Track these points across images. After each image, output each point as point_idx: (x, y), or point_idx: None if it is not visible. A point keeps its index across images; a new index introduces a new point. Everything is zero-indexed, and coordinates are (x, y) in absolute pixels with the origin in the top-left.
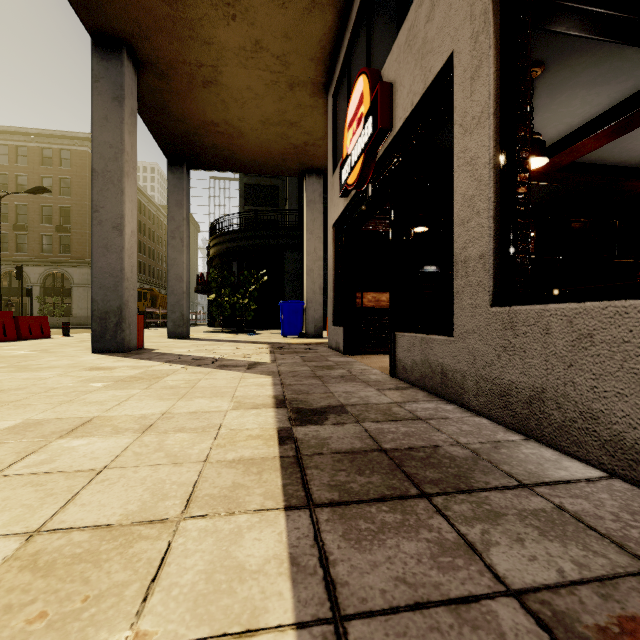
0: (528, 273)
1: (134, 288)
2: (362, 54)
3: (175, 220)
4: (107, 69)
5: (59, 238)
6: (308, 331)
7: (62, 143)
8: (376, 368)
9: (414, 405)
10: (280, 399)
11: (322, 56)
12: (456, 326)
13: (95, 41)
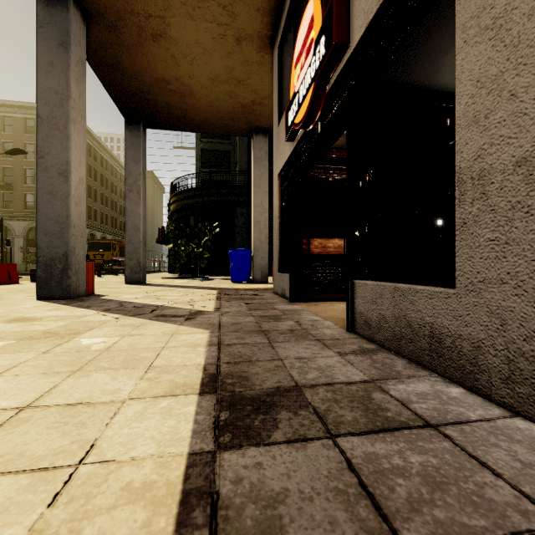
0: None
1: (82, 235)
2: None
3: (132, 175)
4: (52, 15)
5: None
6: (255, 277)
7: None
8: (327, 319)
9: (401, 386)
10: (210, 373)
11: (268, 6)
12: (461, 273)
13: None
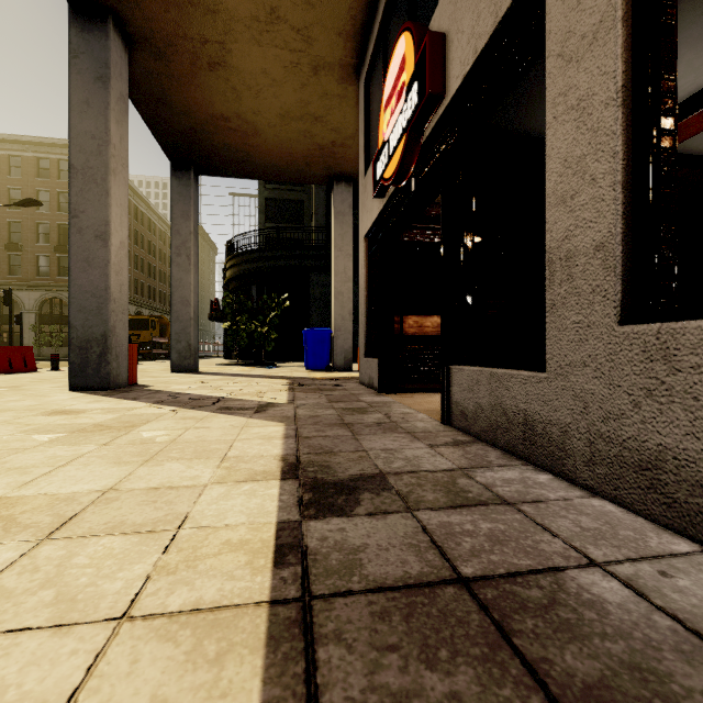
0: (674, 272)
1: (124, 311)
2: (402, 16)
3: (181, 234)
4: (88, 42)
5: (57, 259)
6: (336, 364)
7: (61, 153)
8: (422, 411)
9: (488, 474)
10: (290, 462)
11: (352, 29)
12: (551, 356)
13: (73, 8)
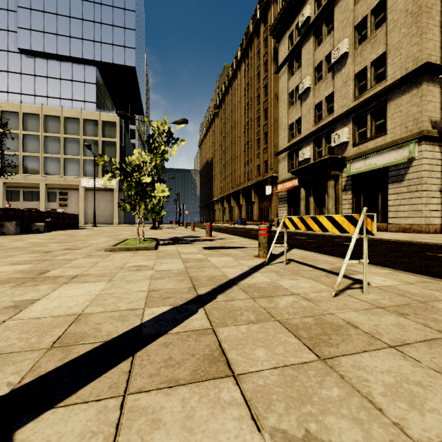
0: None
1: None
2: None
3: None
4: None
5: None
6: None
7: None
8: None
9: None
10: None
11: None
12: None
13: None
